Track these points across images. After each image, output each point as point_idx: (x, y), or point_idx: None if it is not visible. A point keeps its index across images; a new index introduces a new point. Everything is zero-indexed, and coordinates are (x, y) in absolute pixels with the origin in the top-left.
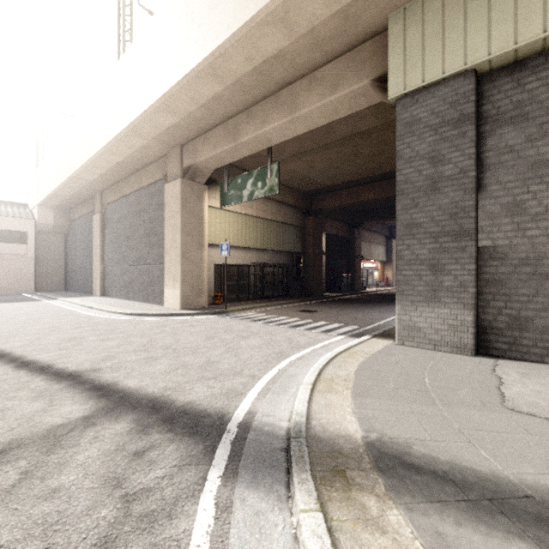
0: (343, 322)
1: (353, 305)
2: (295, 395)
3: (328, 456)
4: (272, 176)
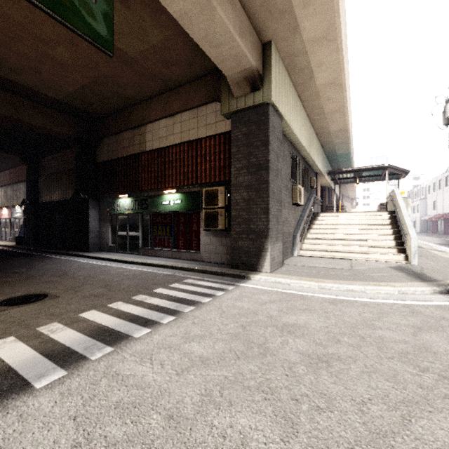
0: (164, 283)
1: (2, 275)
2: (405, 294)
3: (445, 286)
4: (98, 2)
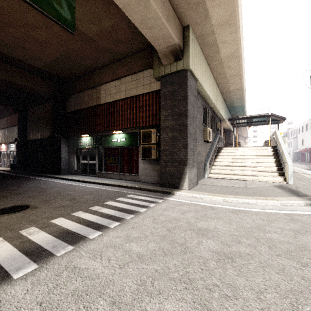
0: (113, 197)
1: None
2: (286, 206)
3: None
4: None
